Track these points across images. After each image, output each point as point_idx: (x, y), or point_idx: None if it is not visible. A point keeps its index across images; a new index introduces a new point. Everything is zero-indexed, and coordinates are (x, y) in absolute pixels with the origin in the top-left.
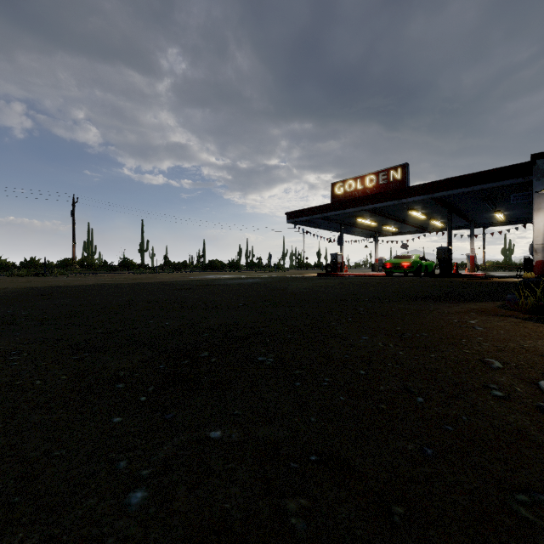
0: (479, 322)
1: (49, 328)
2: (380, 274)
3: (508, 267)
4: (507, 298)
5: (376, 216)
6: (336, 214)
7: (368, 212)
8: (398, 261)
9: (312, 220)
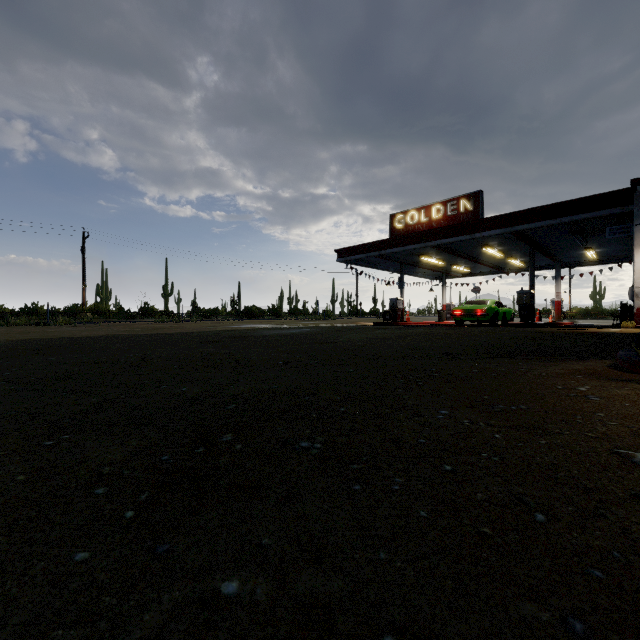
0: (592, 389)
1: (31, 395)
2: (448, 322)
3: (599, 314)
4: (619, 356)
5: (443, 254)
6: (396, 251)
7: (434, 248)
8: (470, 307)
9: (367, 259)
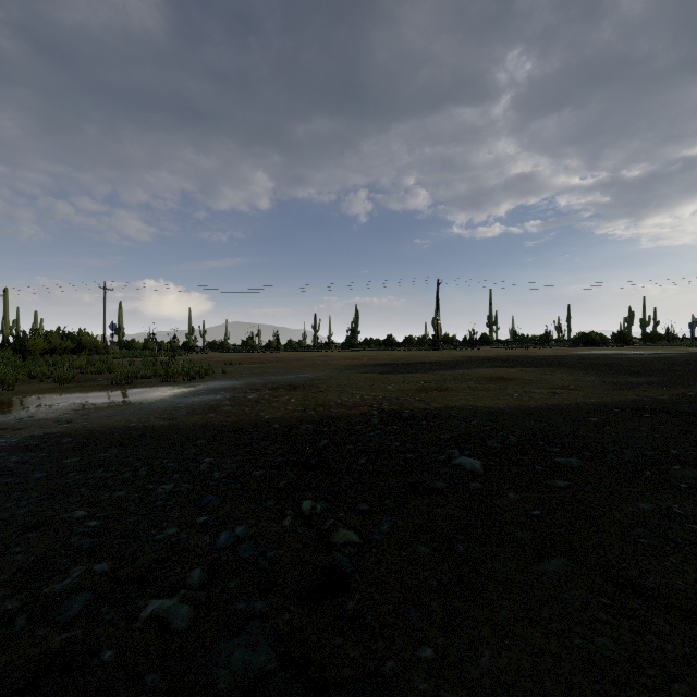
0: None
1: None
2: None
3: None
4: None
5: None
6: None
7: None
8: None
9: None
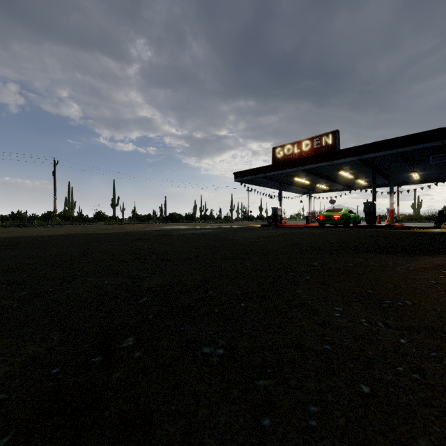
0: None
1: None
2: (313, 224)
3: (418, 219)
4: None
5: (310, 175)
6: (276, 174)
7: (304, 172)
8: (329, 214)
9: (256, 179)
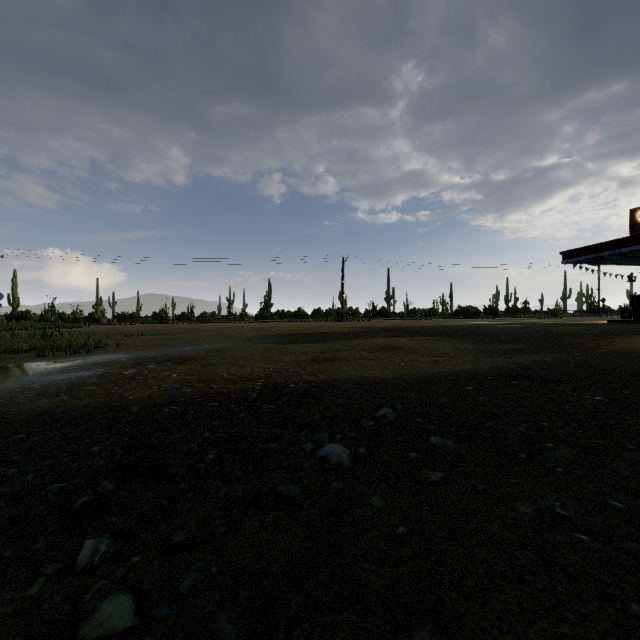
0: None
1: None
2: None
3: None
4: None
5: None
6: (633, 250)
7: None
8: None
9: (600, 257)
